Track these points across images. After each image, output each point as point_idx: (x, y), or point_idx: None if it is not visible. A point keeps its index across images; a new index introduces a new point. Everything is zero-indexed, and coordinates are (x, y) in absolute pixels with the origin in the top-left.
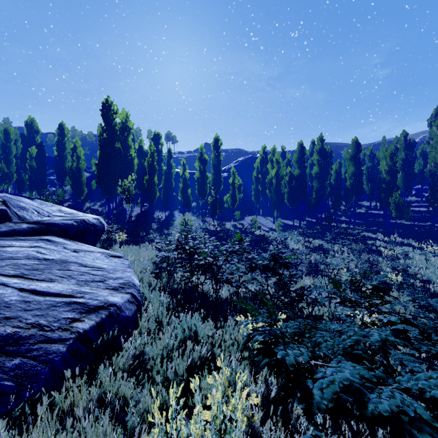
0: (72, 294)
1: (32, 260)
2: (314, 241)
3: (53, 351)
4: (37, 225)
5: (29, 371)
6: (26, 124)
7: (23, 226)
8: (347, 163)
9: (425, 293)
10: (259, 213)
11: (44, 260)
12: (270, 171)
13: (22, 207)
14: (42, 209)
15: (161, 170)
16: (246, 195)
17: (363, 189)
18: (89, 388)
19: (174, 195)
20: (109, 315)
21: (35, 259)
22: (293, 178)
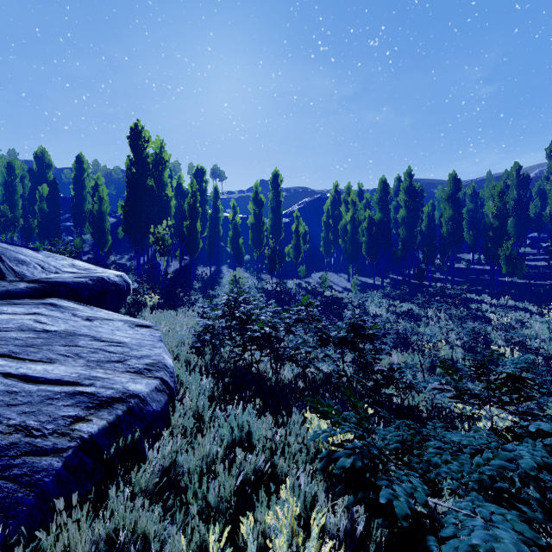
0: (78, 381)
1: (27, 332)
2: (401, 304)
3: (42, 467)
4: (39, 284)
5: (5, 500)
6: (35, 156)
7: (20, 286)
8: (442, 205)
9: (550, 374)
10: (330, 268)
11: (43, 332)
12: (344, 215)
13: (21, 260)
14: (48, 264)
15: (205, 214)
16: (313, 246)
17: (463, 238)
18: (95, 519)
19: (222, 246)
20: (127, 411)
21: (32, 330)
22: (374, 224)
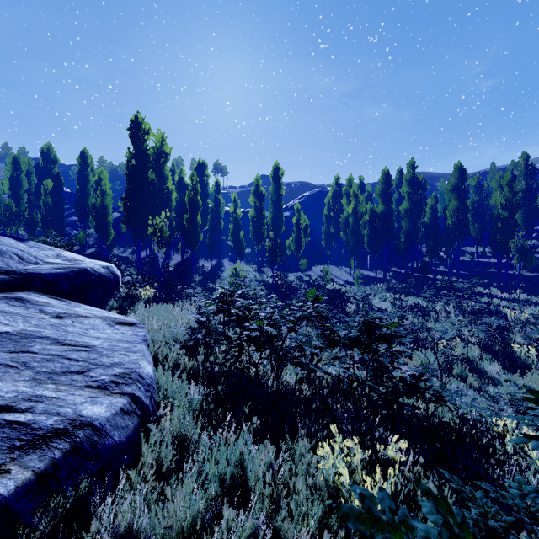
0: (12, 404)
1: None
2: (406, 298)
3: None
4: (9, 276)
5: None
6: (41, 152)
7: None
8: (446, 197)
9: None
10: (331, 261)
11: None
12: (345, 207)
13: None
14: (28, 254)
15: (206, 207)
16: (314, 239)
17: (469, 230)
18: None
19: (224, 239)
20: (71, 450)
21: None
22: (376, 216)
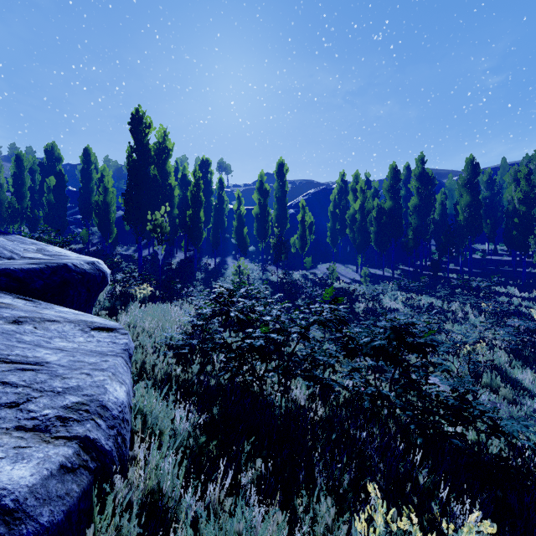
0: None
1: None
2: (419, 297)
3: None
4: None
5: None
6: (45, 150)
7: None
8: (457, 192)
9: None
10: (336, 259)
11: None
12: (352, 204)
13: None
14: (2, 247)
15: (210, 205)
16: (319, 236)
17: (482, 226)
18: None
19: (227, 237)
20: None
21: None
22: (384, 212)
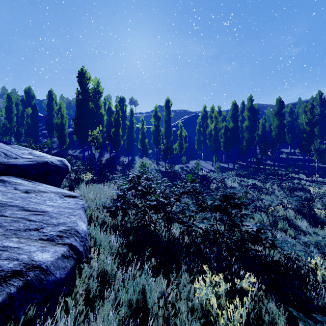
0: None
1: None
2: (247, 180)
3: None
4: None
5: None
6: (25, 91)
7: None
8: (272, 118)
9: None
10: (201, 158)
11: None
12: (210, 125)
13: None
14: (11, 152)
15: (125, 125)
16: (190, 144)
17: (285, 139)
18: None
19: (135, 144)
20: (23, 286)
21: None
22: (228, 130)
